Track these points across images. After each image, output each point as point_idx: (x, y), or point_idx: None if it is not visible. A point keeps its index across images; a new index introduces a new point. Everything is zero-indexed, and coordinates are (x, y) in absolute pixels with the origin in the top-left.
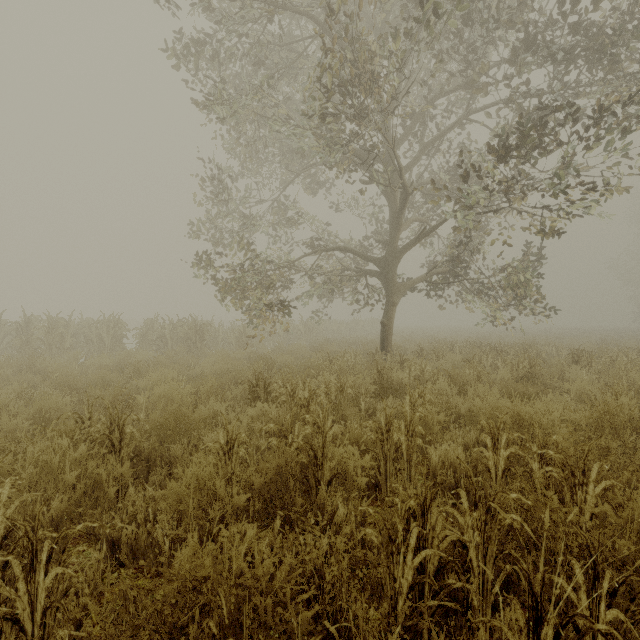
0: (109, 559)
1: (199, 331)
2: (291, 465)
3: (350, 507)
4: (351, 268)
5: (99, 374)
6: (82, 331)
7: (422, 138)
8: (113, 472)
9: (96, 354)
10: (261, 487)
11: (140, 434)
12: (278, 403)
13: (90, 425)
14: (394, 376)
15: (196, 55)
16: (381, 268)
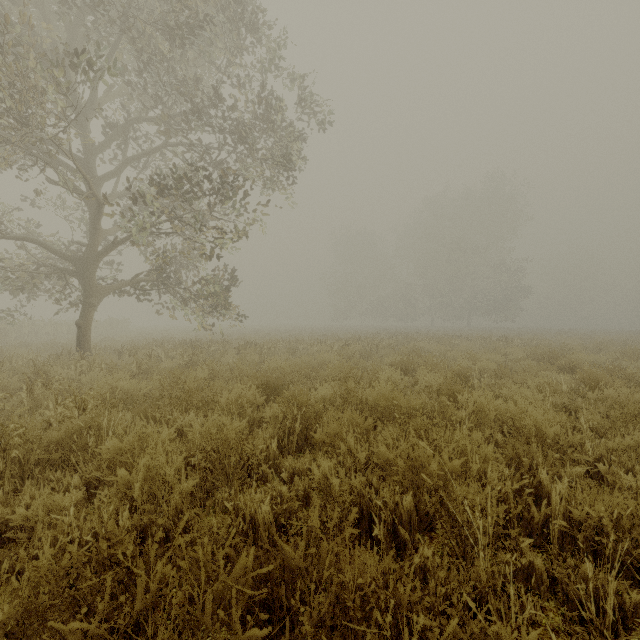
0: None
1: None
2: None
3: None
4: (47, 264)
5: None
6: None
7: (124, 152)
8: None
9: None
10: None
11: None
12: None
13: None
14: (53, 373)
15: None
16: (78, 269)
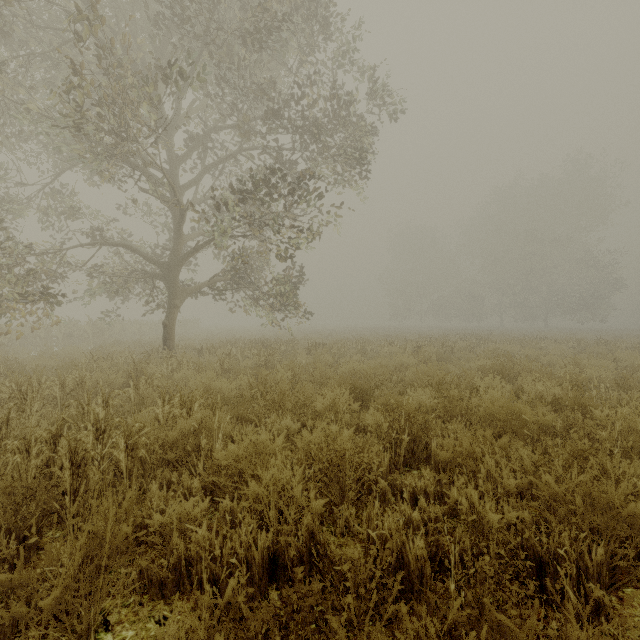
0: None
1: None
2: None
3: None
4: (138, 269)
5: None
6: None
7: (203, 161)
8: None
9: None
10: None
11: None
12: (3, 403)
13: None
14: (149, 370)
15: None
16: (164, 273)
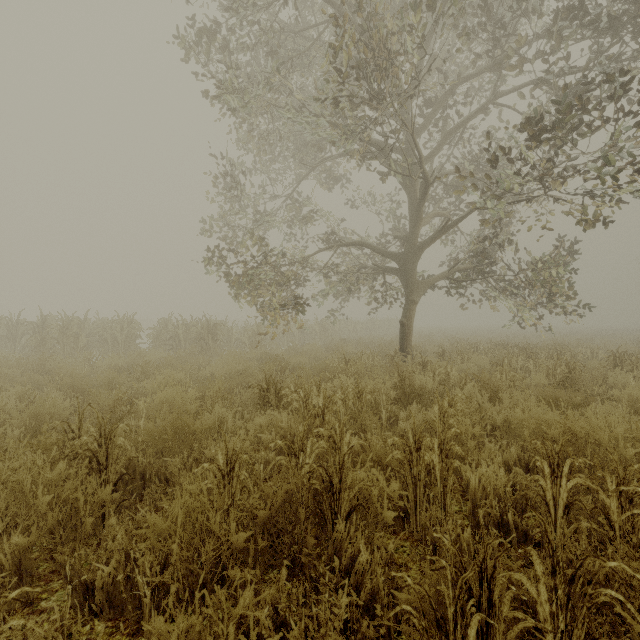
0: (82, 606)
1: (212, 331)
2: (302, 492)
3: (376, 555)
4: (368, 265)
5: (105, 375)
6: (97, 331)
7: (444, 126)
8: (94, 496)
9: (110, 354)
10: (265, 520)
11: (136, 445)
12: (290, 410)
13: (81, 435)
14: (417, 380)
15: (207, 44)
16: (400, 265)
